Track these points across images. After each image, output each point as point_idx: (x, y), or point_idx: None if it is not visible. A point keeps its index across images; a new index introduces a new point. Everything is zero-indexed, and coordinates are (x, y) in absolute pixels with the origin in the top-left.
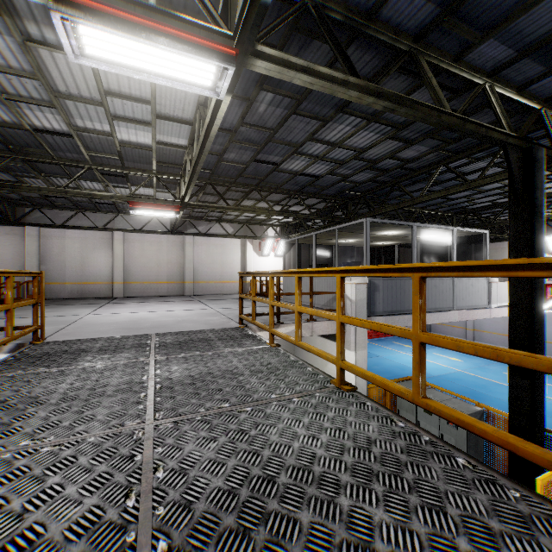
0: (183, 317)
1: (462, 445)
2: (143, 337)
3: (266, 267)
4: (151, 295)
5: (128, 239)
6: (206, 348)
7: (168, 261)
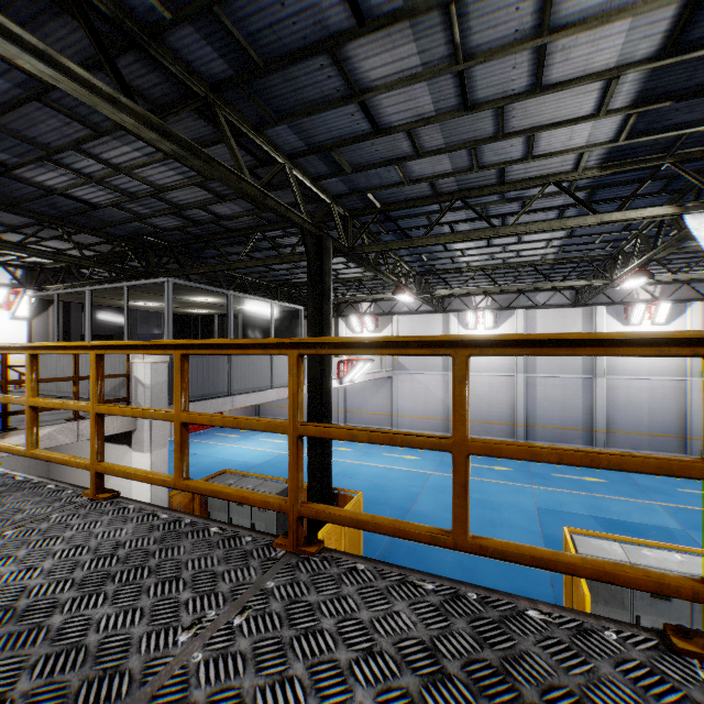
0: None
1: (272, 527)
2: None
3: None
4: None
5: None
6: None
7: None
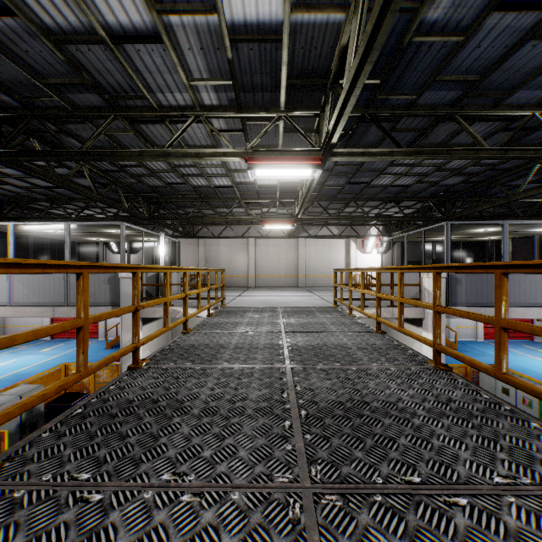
0: (296, 300)
1: None
2: (274, 308)
3: (368, 263)
4: (273, 286)
5: (258, 243)
6: (309, 314)
7: (286, 260)
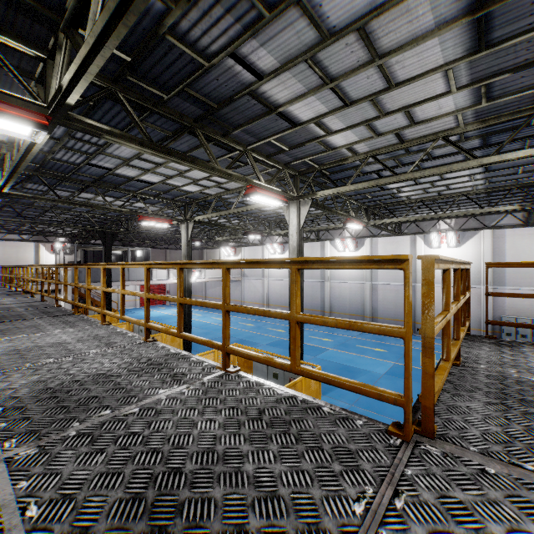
0: None
1: None
2: None
3: (57, 261)
4: None
5: None
6: None
7: None
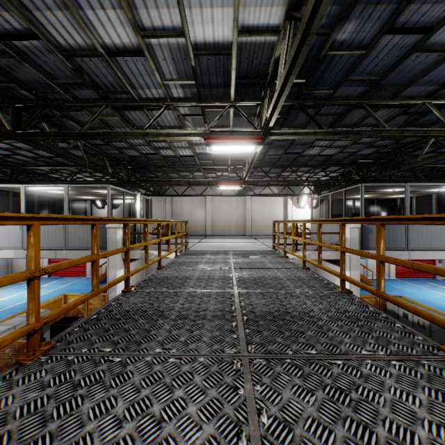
0: (244, 245)
1: None
2: (226, 251)
3: (302, 216)
4: (226, 234)
5: (213, 200)
6: (253, 255)
7: (236, 213)
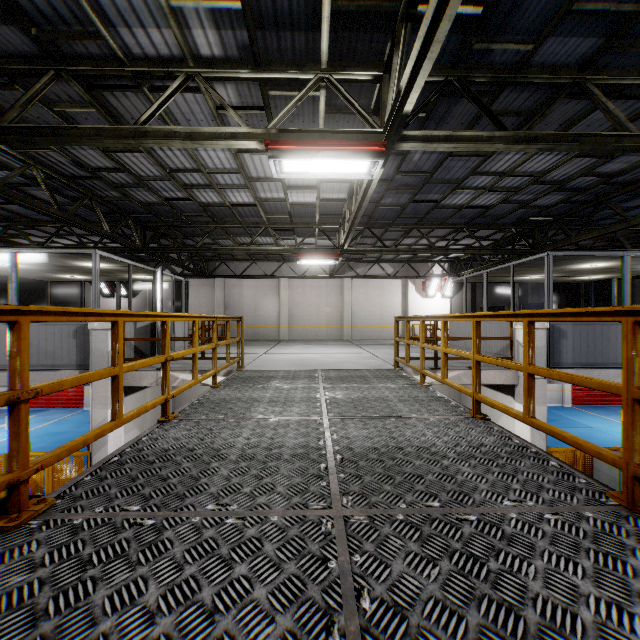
0: (342, 359)
1: None
2: (312, 371)
3: (431, 310)
4: (311, 339)
5: (291, 285)
6: (363, 382)
7: (327, 305)
